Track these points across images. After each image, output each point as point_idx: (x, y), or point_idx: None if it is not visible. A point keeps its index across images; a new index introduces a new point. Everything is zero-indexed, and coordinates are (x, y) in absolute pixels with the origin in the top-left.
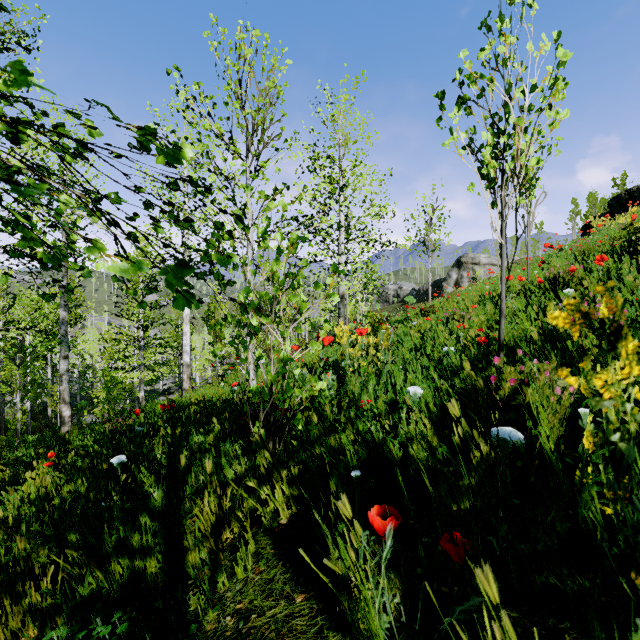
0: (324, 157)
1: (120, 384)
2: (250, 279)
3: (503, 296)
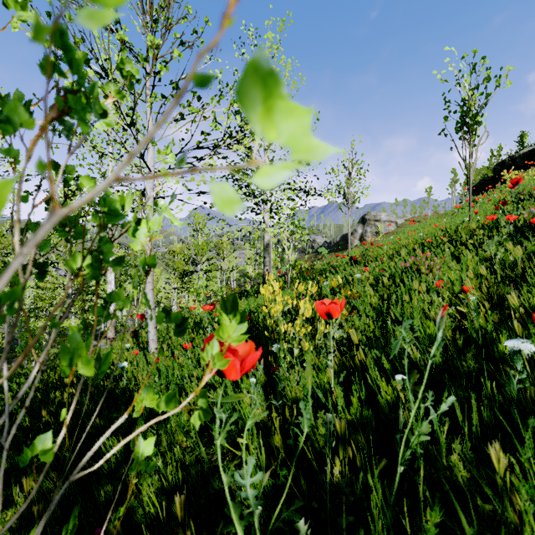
0: None
1: None
2: (150, 218)
3: None
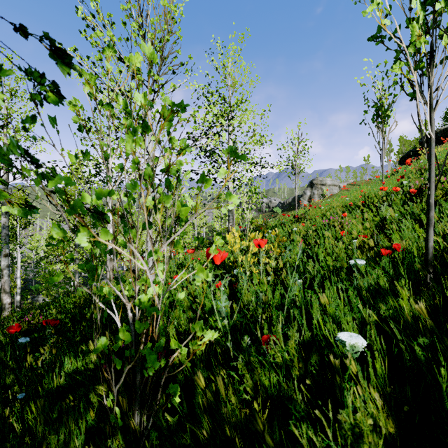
0: (217, 95)
1: (63, 272)
2: (150, 190)
3: (432, 201)
